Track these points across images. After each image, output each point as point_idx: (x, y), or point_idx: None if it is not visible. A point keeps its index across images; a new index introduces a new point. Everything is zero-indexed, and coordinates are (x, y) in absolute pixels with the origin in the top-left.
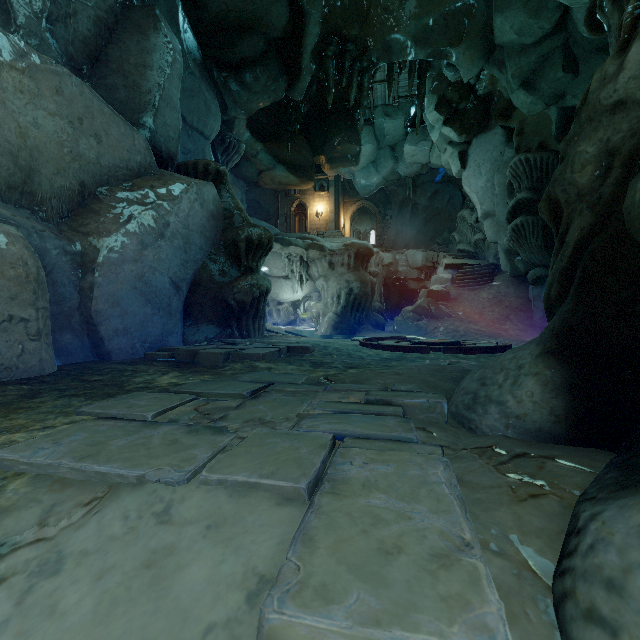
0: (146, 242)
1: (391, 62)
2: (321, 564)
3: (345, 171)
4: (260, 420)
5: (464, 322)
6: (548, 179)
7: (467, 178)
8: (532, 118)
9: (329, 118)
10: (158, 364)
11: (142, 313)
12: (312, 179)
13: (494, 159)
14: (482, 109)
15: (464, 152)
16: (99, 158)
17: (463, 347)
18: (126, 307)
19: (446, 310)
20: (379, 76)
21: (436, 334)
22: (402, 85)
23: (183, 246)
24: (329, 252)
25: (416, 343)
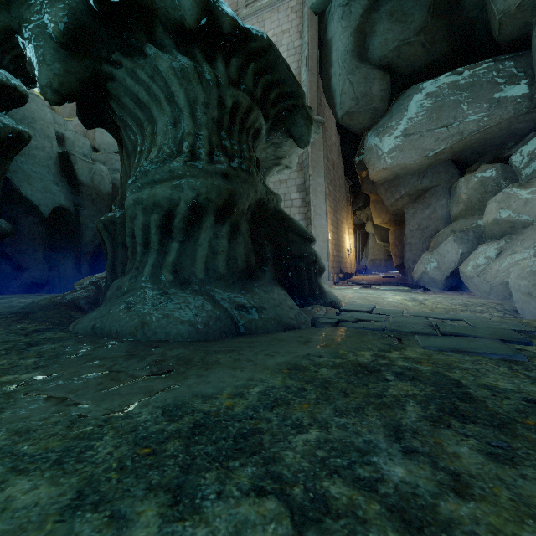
0: None
1: None
2: (369, 305)
3: None
4: (406, 317)
5: None
6: None
7: None
8: None
9: None
10: None
11: None
12: None
13: None
14: None
15: None
16: None
17: None
18: None
19: None
20: None
21: None
22: None
23: None
24: None
25: None
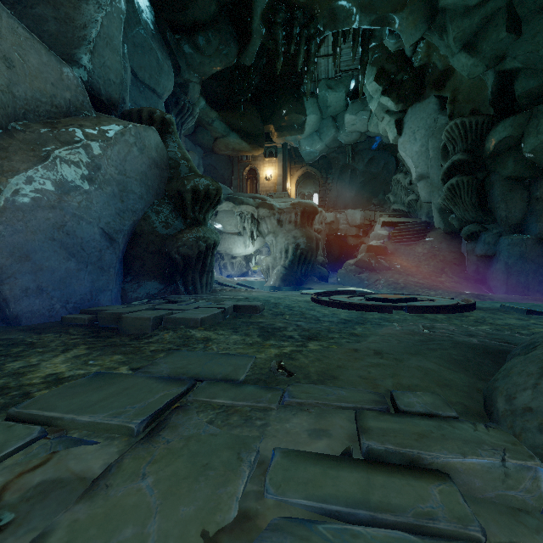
0: (68, 186)
1: (336, 31)
2: None
3: (292, 139)
4: None
5: (402, 275)
6: (482, 141)
7: (403, 144)
8: (464, 87)
9: (277, 90)
10: (74, 331)
11: (63, 268)
12: (262, 146)
13: (428, 126)
14: (417, 80)
15: (400, 120)
16: (11, 86)
17: (429, 306)
18: (40, 262)
19: (385, 263)
20: (323, 51)
21: (377, 286)
22: (344, 60)
23: (118, 194)
24: (278, 210)
25: (370, 299)
